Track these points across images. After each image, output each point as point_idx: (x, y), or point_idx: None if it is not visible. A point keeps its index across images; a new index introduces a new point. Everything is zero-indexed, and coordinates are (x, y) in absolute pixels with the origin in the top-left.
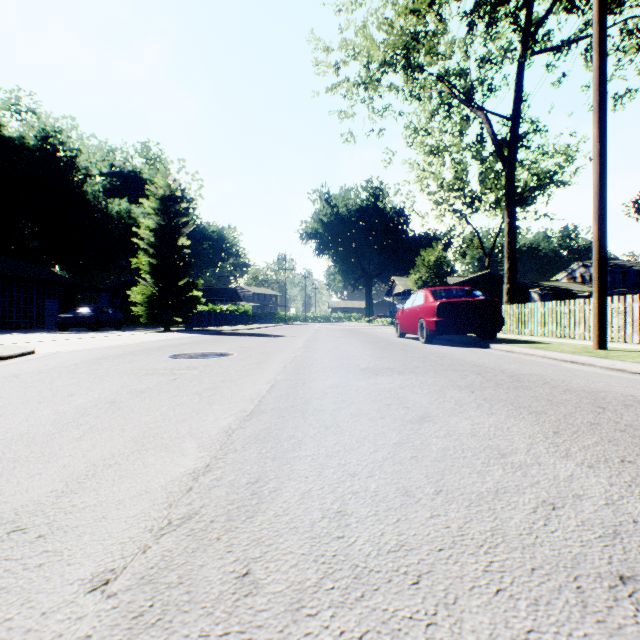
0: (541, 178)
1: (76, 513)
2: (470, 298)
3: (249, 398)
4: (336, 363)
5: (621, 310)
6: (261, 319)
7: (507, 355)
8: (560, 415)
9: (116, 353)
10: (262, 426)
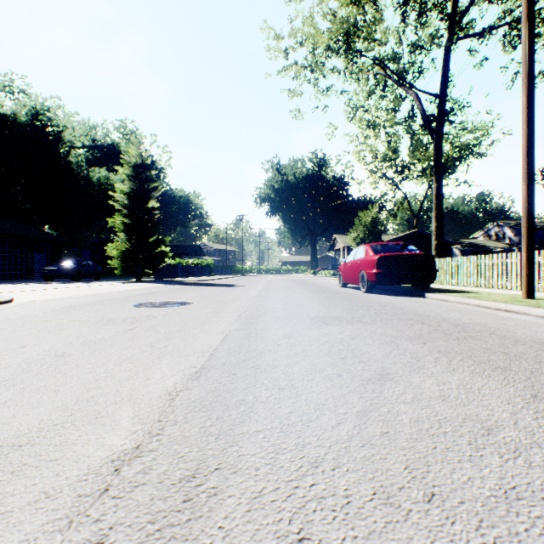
0: (461, 150)
1: None
2: (406, 252)
3: (201, 350)
4: (287, 312)
5: (541, 263)
6: (221, 271)
7: (443, 304)
8: (527, 372)
9: (86, 302)
10: (210, 387)
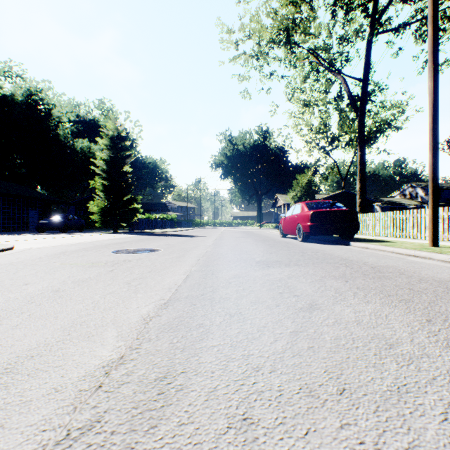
0: (381, 124)
1: None
2: (335, 208)
3: (168, 287)
4: (237, 257)
5: (445, 217)
6: (183, 224)
7: (364, 251)
8: (425, 303)
9: (73, 249)
10: (176, 314)
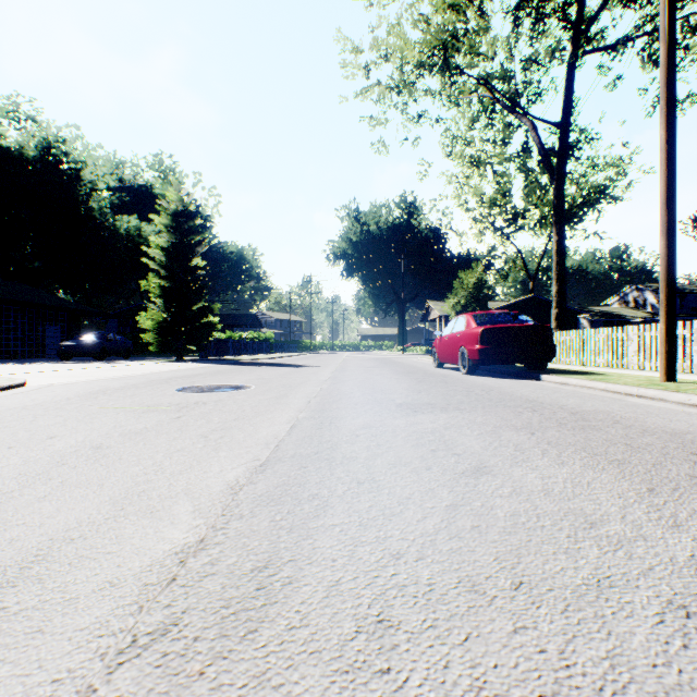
0: (591, 193)
1: (2, 623)
2: (517, 323)
3: (264, 442)
4: (368, 397)
5: (687, 337)
6: (284, 347)
7: (562, 388)
8: (648, 465)
9: (117, 386)
10: (278, 480)
